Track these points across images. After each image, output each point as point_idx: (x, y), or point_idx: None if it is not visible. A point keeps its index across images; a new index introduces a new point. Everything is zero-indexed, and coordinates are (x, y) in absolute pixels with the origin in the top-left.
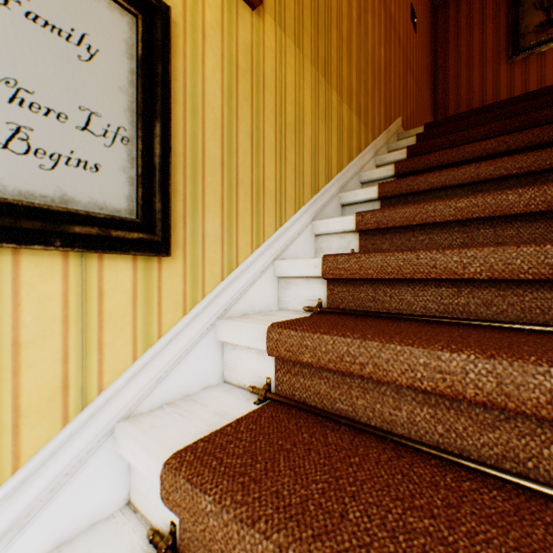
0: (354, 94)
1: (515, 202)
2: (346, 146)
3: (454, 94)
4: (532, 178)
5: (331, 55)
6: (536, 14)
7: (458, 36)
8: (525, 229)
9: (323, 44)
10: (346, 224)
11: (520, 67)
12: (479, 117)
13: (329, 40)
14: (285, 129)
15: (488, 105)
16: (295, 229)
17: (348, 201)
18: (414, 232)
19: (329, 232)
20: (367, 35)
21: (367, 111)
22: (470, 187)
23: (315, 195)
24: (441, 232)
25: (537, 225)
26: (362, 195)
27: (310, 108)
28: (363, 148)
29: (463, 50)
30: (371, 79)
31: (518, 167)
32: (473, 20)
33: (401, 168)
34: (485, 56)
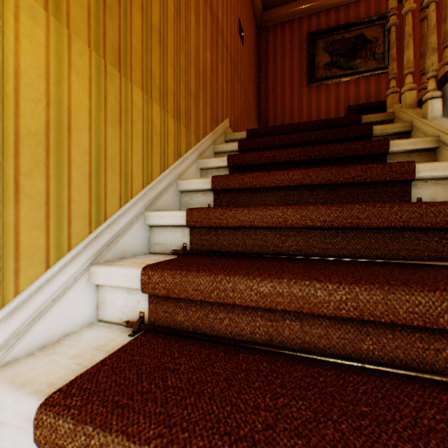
0: (171, 93)
1: (325, 301)
2: (159, 152)
3: (273, 102)
4: (335, 231)
5: (132, 43)
6: (325, 55)
7: (275, 57)
8: (335, 330)
9: (117, 25)
10: (131, 280)
11: (315, 92)
12: (289, 135)
13: (129, 22)
14: (17, 141)
15: (295, 124)
16: (44, 296)
17: (156, 223)
18: (213, 306)
19: (112, 285)
20: (190, 33)
21: (190, 112)
22: (279, 230)
23: (100, 226)
24: (243, 313)
25: (348, 327)
26: (170, 219)
27: (88, 108)
28: (184, 151)
29: (279, 69)
30: (196, 79)
31: (323, 219)
32: (285, 47)
33: (218, 183)
34: (293, 78)
